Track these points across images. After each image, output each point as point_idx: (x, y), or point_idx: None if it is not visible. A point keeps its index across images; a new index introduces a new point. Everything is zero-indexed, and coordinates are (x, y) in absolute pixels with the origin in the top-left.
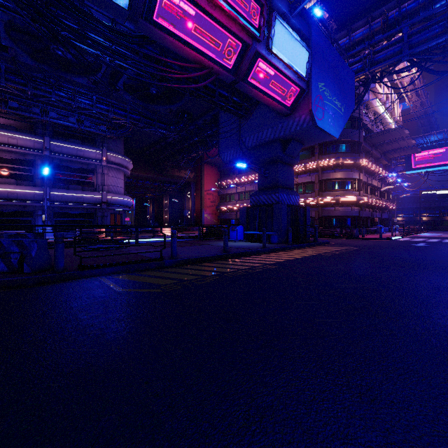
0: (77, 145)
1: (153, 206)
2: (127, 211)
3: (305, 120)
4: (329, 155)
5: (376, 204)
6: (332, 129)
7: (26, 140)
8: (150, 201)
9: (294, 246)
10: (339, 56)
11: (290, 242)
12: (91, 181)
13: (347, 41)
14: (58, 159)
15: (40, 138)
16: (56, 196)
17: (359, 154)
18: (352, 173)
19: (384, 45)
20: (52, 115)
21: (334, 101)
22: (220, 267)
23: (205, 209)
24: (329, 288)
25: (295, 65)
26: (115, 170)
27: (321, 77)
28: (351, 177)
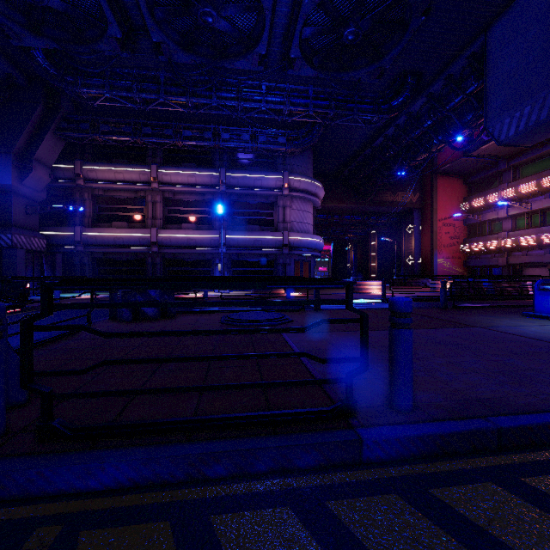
0: (254, 173)
1: (355, 250)
2: (317, 256)
3: None
4: None
5: None
6: None
7: (204, 176)
8: (351, 245)
9: None
10: None
11: None
12: (271, 219)
13: None
14: (235, 195)
15: (216, 171)
16: (232, 240)
17: None
18: None
19: None
20: (224, 137)
21: None
22: None
23: (439, 250)
24: None
25: None
26: (300, 200)
27: None
28: None
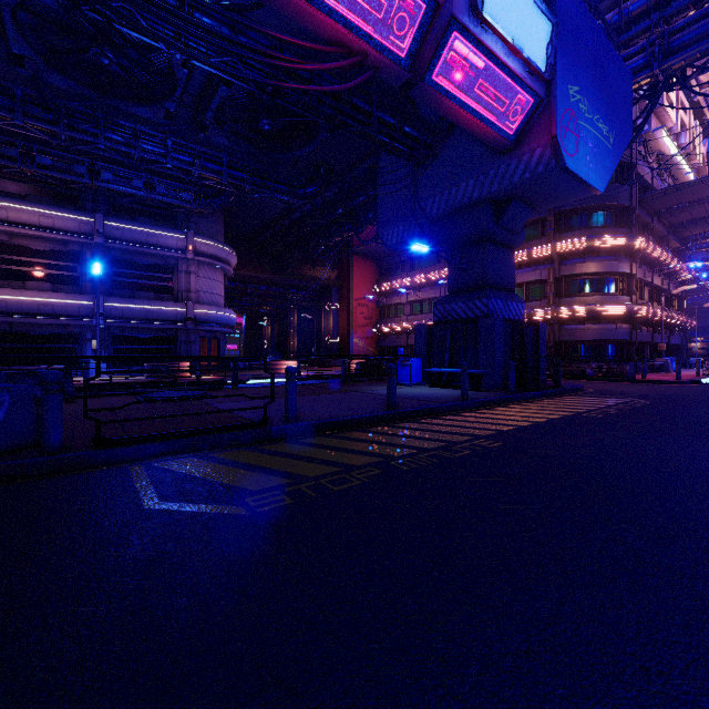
0: (147, 227)
1: (273, 325)
2: (229, 333)
3: (542, 157)
4: (574, 233)
5: (662, 318)
6: (593, 176)
7: (68, 219)
8: (268, 319)
9: (520, 395)
10: (606, 38)
11: (513, 388)
12: (170, 285)
13: (615, 18)
14: (118, 250)
15: (89, 215)
16: (114, 309)
17: (630, 229)
18: (617, 263)
19: (691, 17)
20: (106, 177)
21: (597, 123)
22: (381, 442)
23: (355, 330)
24: (664, 519)
25: (525, 48)
26: (208, 266)
27: (573, 75)
28: (615, 270)
